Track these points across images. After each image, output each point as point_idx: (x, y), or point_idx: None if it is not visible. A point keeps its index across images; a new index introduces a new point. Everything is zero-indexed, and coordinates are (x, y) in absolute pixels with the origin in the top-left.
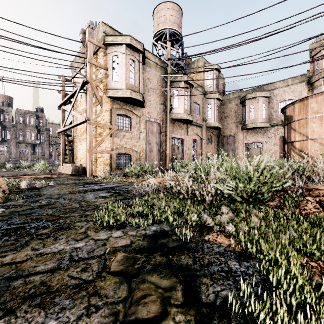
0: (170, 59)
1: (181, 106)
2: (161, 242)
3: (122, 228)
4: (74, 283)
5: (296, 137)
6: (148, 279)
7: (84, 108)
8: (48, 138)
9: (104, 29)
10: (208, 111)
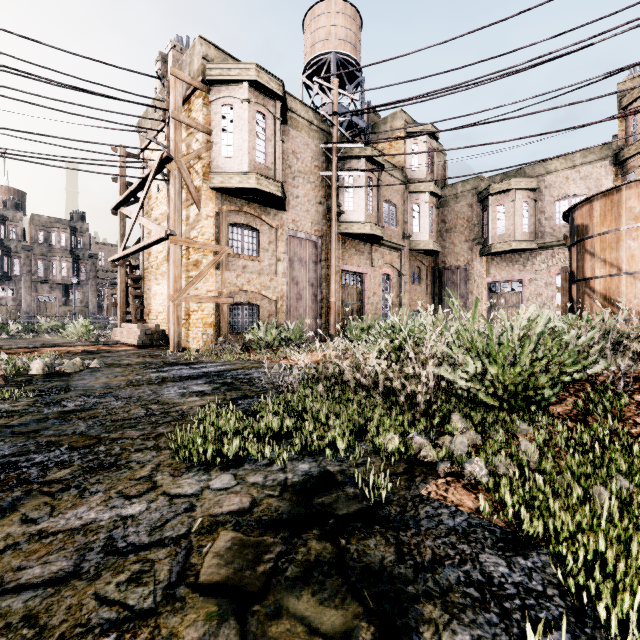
0: (337, 113)
1: (361, 207)
2: (321, 502)
3: (233, 467)
4: (105, 619)
5: (596, 269)
6: (288, 607)
7: (164, 212)
8: (95, 274)
9: (203, 51)
10: (414, 219)
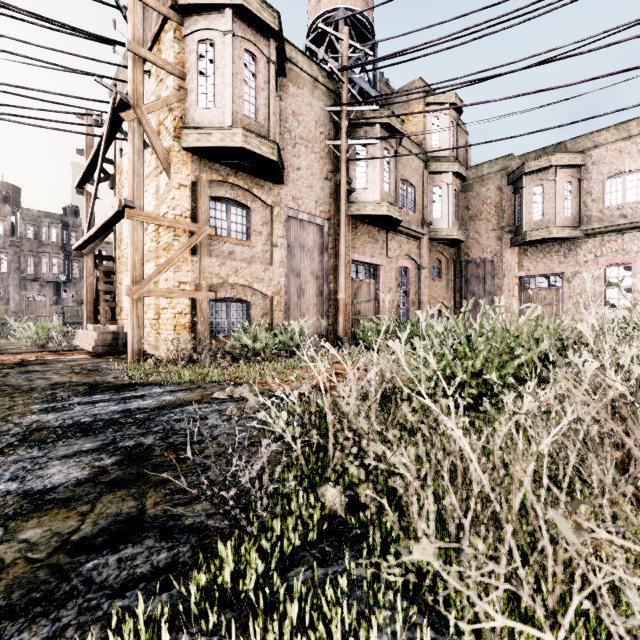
0: (348, 66)
1: (375, 183)
2: None
3: None
4: None
5: None
6: None
7: None
8: None
9: None
10: (435, 203)
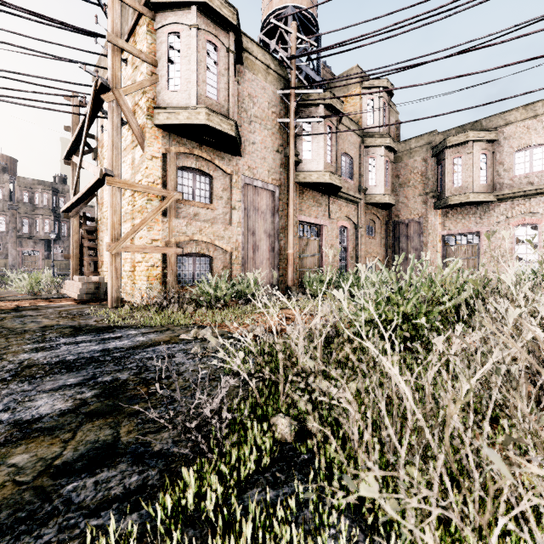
0: (295, 55)
1: (319, 155)
2: None
3: None
4: None
5: None
6: None
7: None
8: None
9: None
10: (370, 172)
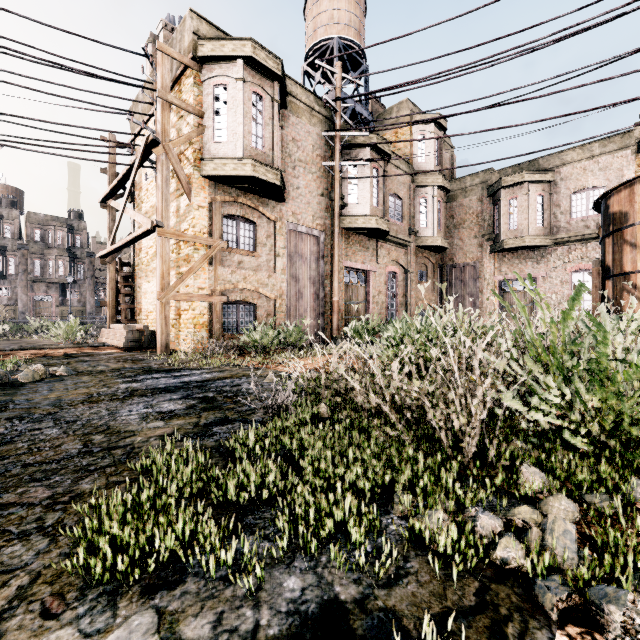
0: (341, 98)
1: (365, 199)
2: None
3: (165, 585)
4: None
5: (638, 262)
6: None
7: (154, 204)
8: (92, 273)
9: (194, 25)
10: (421, 213)
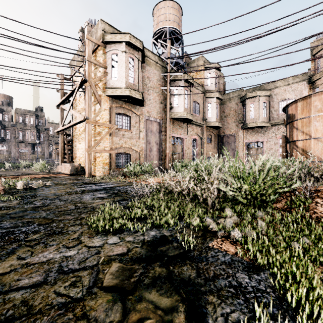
0: (170, 57)
1: (181, 105)
2: (161, 249)
3: (118, 233)
4: (60, 302)
5: (298, 136)
6: (145, 297)
7: (83, 107)
8: (47, 138)
9: (102, 26)
10: (208, 110)
